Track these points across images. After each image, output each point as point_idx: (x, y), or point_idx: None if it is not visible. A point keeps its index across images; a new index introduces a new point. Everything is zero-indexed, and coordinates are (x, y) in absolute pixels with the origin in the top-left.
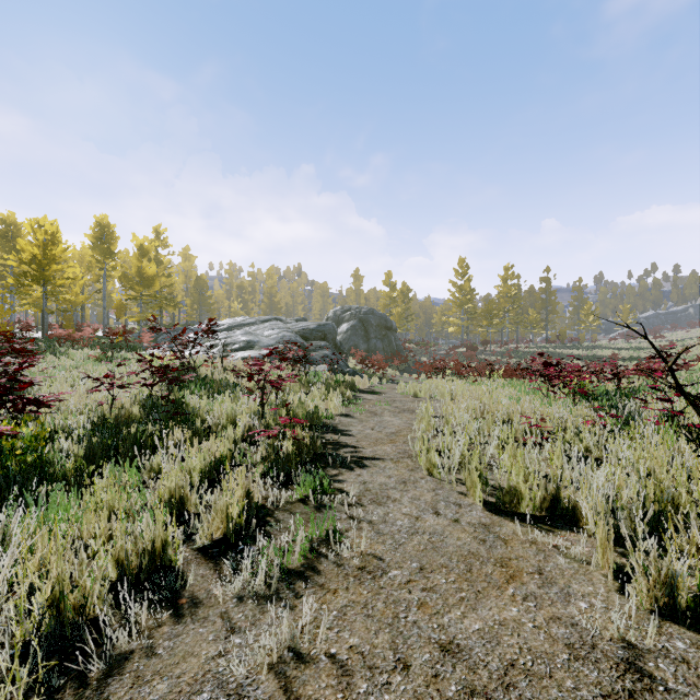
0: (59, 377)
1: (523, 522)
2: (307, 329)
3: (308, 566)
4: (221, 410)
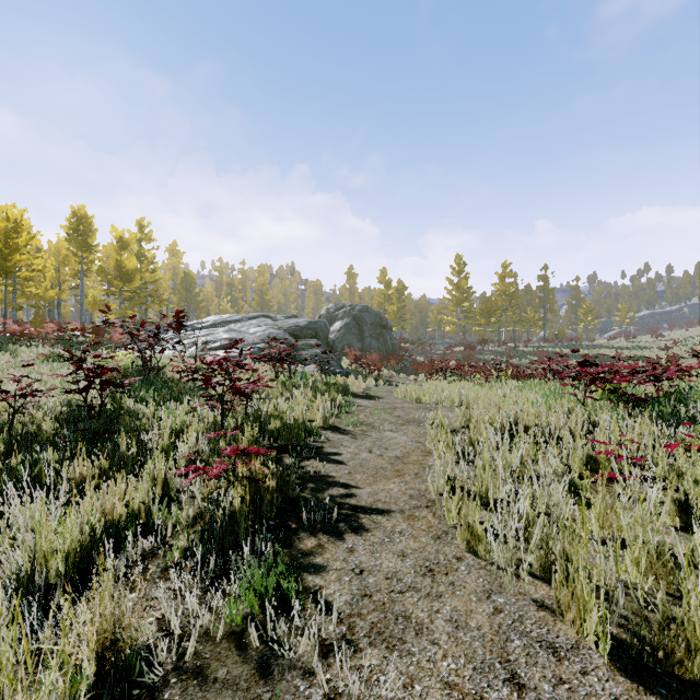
0: None
1: None
2: (297, 327)
3: None
4: (164, 427)
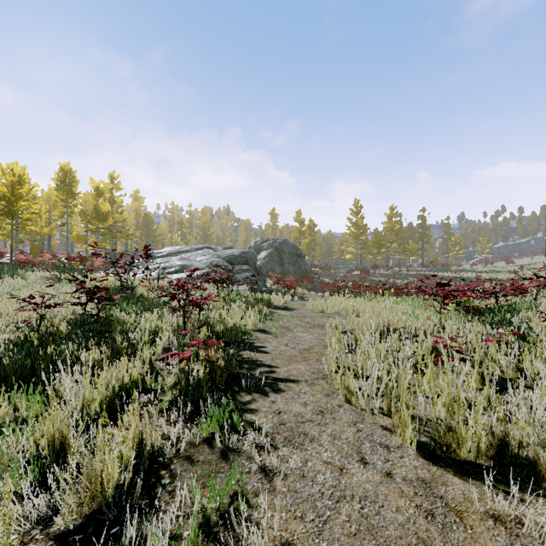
0: (5, 297)
1: (469, 476)
2: (233, 256)
3: None
4: (144, 328)
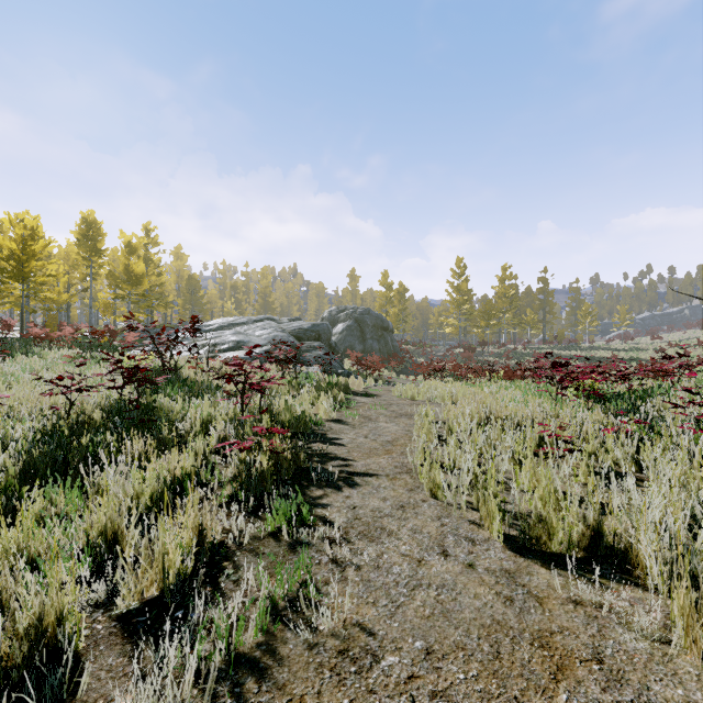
0: (22, 379)
1: (558, 567)
2: (301, 329)
3: (267, 647)
4: (194, 416)
